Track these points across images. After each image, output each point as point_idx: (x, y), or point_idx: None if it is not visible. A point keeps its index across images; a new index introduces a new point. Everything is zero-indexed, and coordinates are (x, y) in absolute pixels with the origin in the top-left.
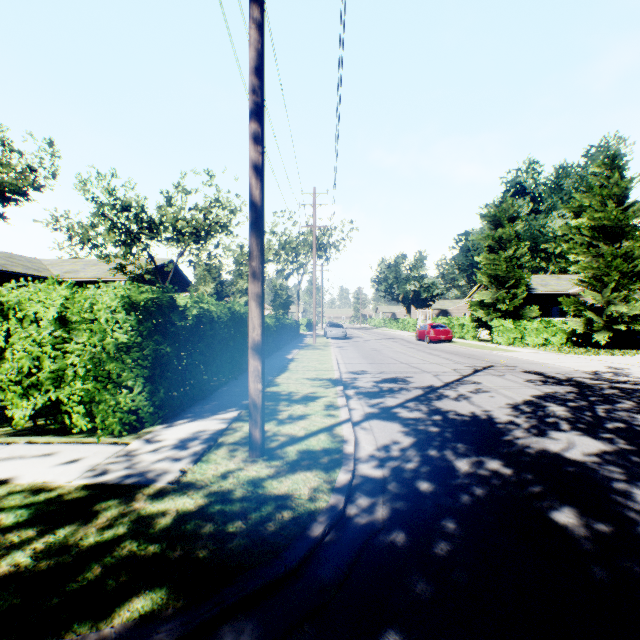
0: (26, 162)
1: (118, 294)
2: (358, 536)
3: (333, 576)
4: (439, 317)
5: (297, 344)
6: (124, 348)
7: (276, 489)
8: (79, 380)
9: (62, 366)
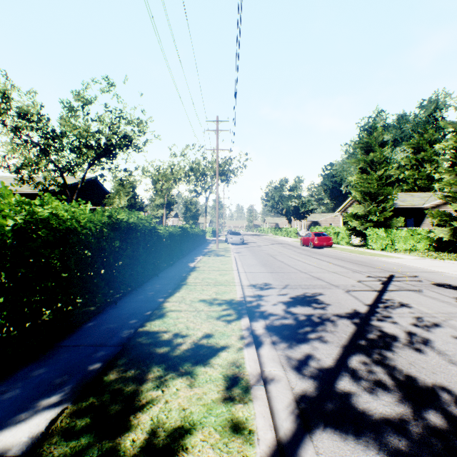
0: None
1: None
2: None
3: None
4: (316, 226)
5: (202, 250)
6: None
7: None
8: None
9: None
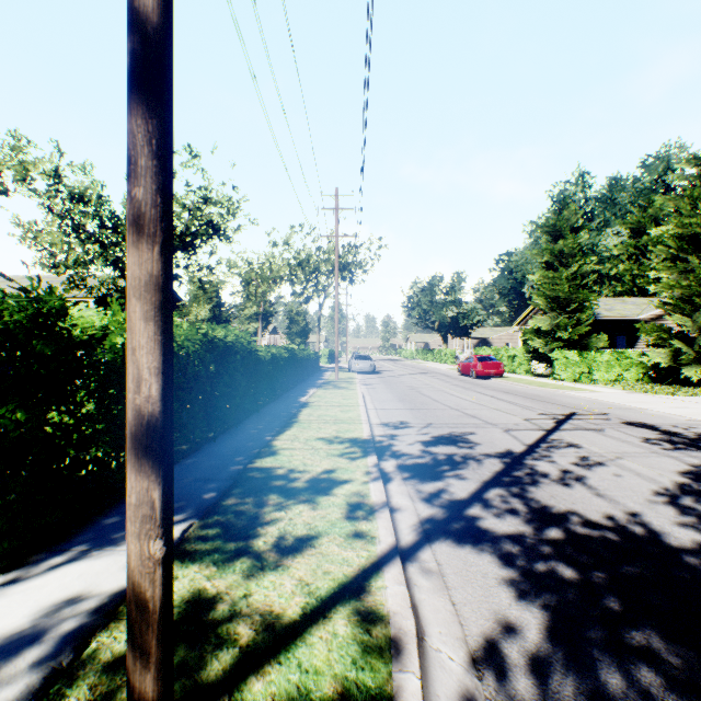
0: None
1: None
2: None
3: None
4: (483, 347)
5: (315, 381)
6: None
7: None
8: None
9: None
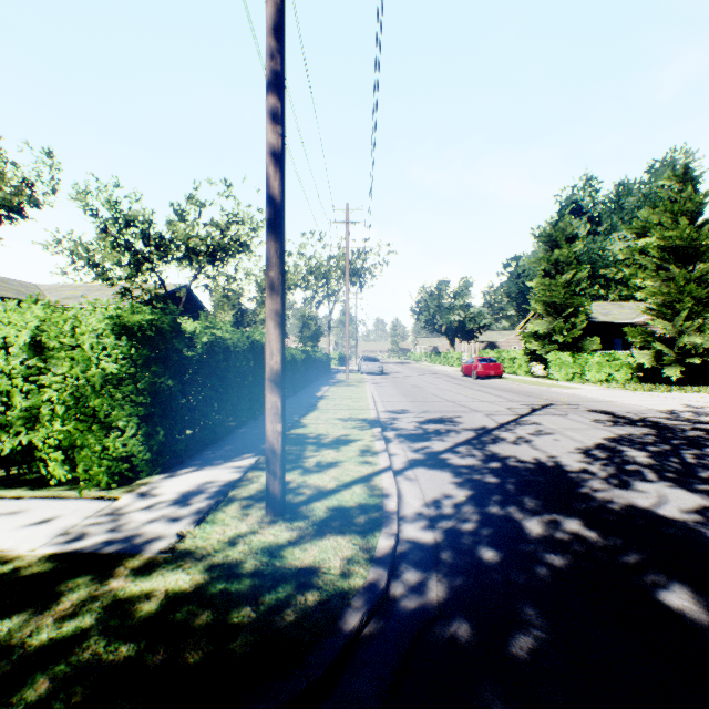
0: (22, 175)
1: (106, 314)
2: (407, 628)
3: (374, 692)
4: (487, 350)
5: (328, 380)
6: (115, 381)
7: (298, 560)
8: (57, 420)
9: (37, 403)
